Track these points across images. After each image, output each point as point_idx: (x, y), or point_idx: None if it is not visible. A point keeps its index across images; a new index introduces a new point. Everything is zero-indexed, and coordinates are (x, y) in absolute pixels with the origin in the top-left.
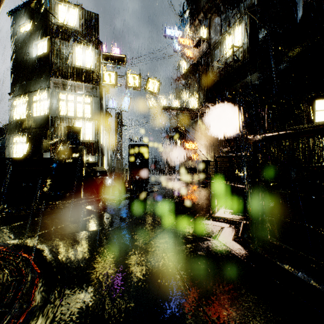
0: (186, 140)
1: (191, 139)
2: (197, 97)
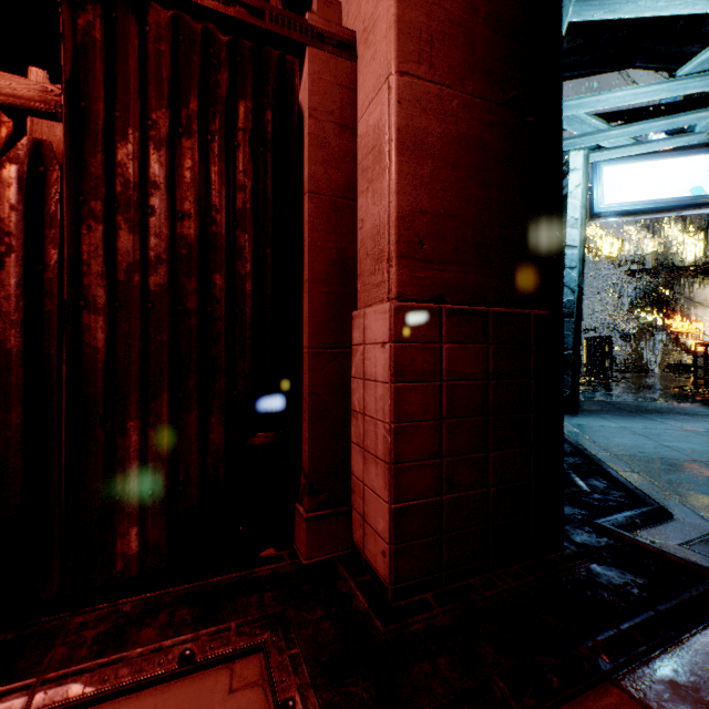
0: (675, 315)
1: (688, 313)
2: (702, 238)
